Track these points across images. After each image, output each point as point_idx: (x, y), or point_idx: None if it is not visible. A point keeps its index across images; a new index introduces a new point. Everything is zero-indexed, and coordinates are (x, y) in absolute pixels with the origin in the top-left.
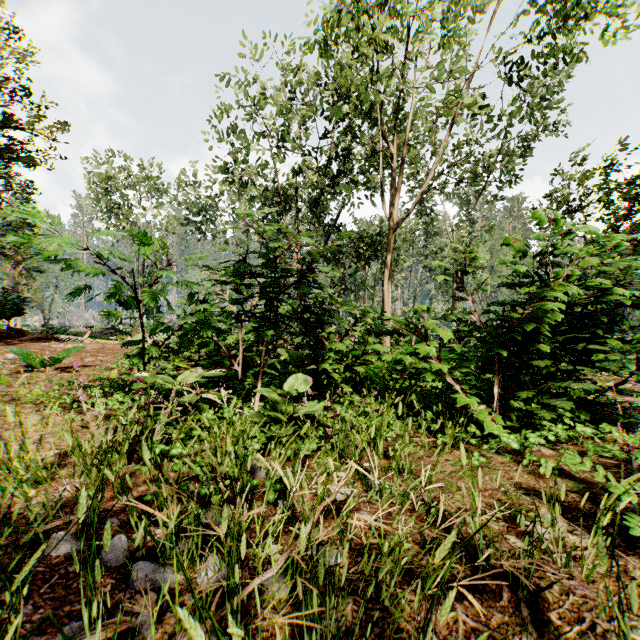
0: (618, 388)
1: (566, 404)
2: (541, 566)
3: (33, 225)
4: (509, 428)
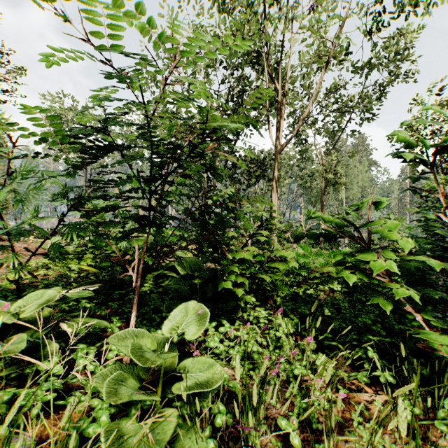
0: None
1: None
2: None
3: (1, 151)
4: None
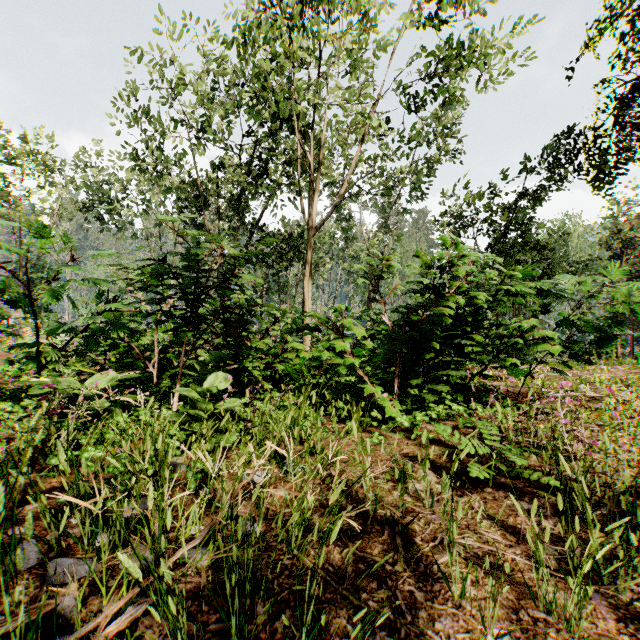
0: (484, 374)
1: (445, 388)
2: (414, 509)
3: None
4: (406, 412)
